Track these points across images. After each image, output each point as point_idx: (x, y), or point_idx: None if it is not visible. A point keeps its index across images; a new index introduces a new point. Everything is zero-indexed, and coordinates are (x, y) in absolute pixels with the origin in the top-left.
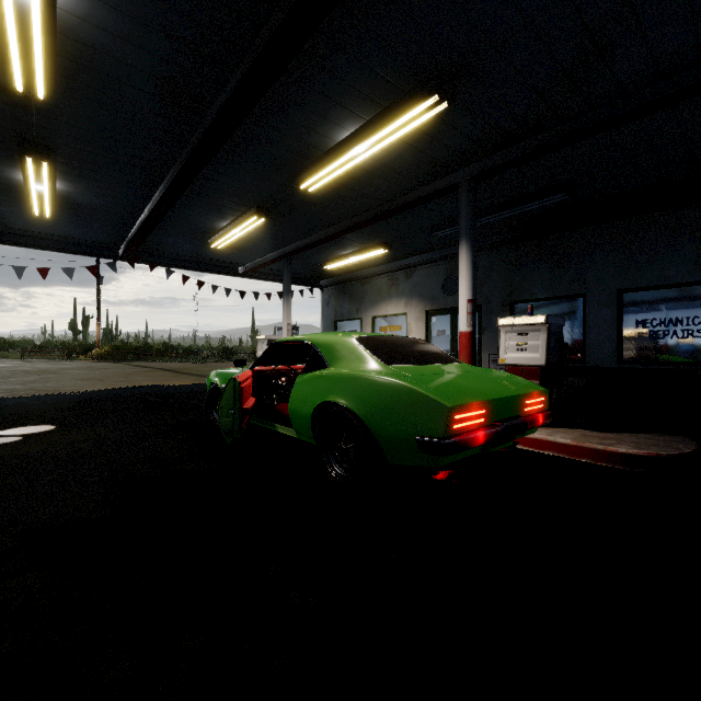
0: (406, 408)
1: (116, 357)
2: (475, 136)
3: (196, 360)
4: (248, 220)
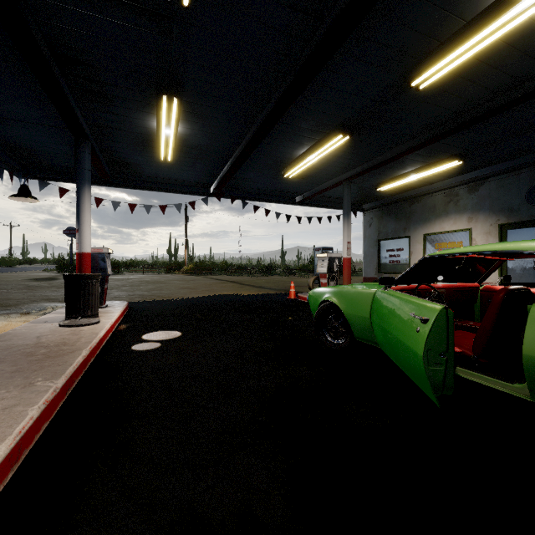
0: None
1: (197, 272)
2: None
3: (249, 275)
4: (328, 142)
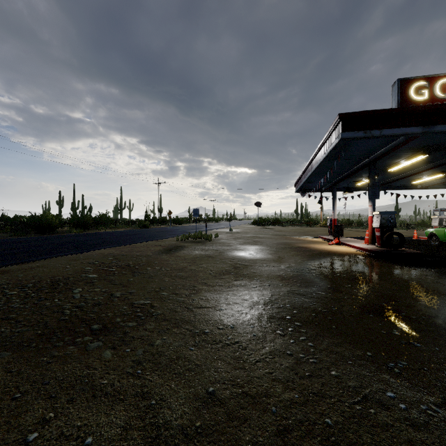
0: None
1: None
2: None
3: None
4: (435, 175)
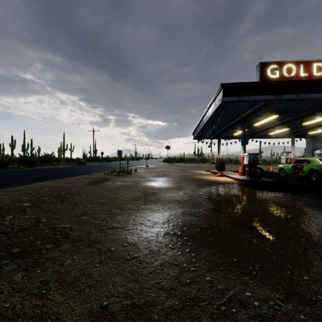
0: None
1: None
2: None
3: None
4: (283, 129)
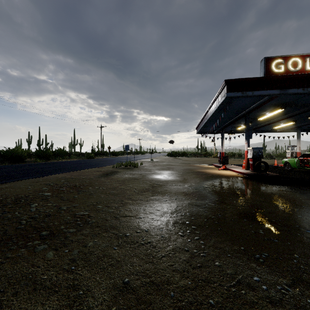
0: None
1: None
2: None
3: None
4: (288, 123)
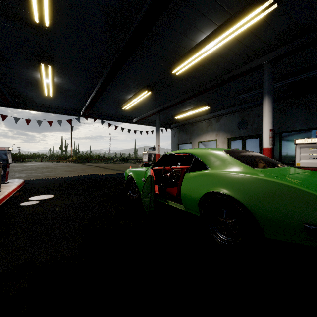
0: (291, 201)
1: (78, 161)
2: (282, 31)
3: (112, 163)
4: (141, 93)
